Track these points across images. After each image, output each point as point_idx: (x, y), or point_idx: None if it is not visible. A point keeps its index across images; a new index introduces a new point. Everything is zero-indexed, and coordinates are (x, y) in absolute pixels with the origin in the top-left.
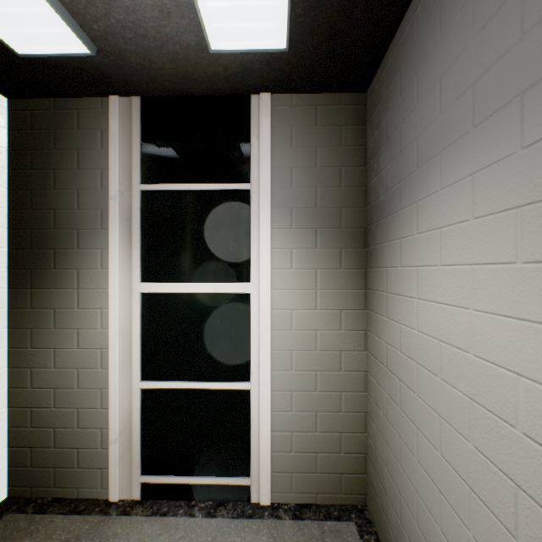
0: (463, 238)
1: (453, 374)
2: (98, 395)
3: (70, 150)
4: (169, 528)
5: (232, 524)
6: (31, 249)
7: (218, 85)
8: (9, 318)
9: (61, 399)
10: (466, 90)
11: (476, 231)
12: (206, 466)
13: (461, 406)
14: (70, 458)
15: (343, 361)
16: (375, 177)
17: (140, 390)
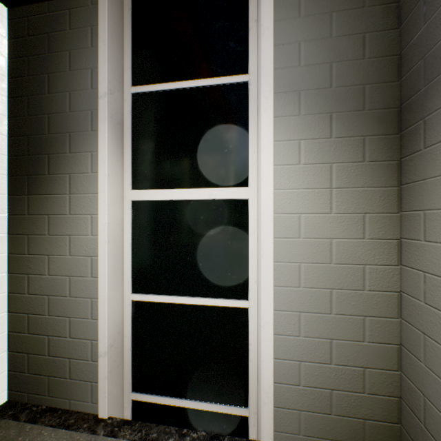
0: None
1: None
2: (88, 305)
3: (63, 52)
4: None
5: None
6: (28, 155)
7: None
8: (9, 224)
9: (54, 307)
10: None
11: None
12: (198, 389)
13: None
14: (63, 368)
15: (367, 277)
16: (424, 25)
17: (131, 303)
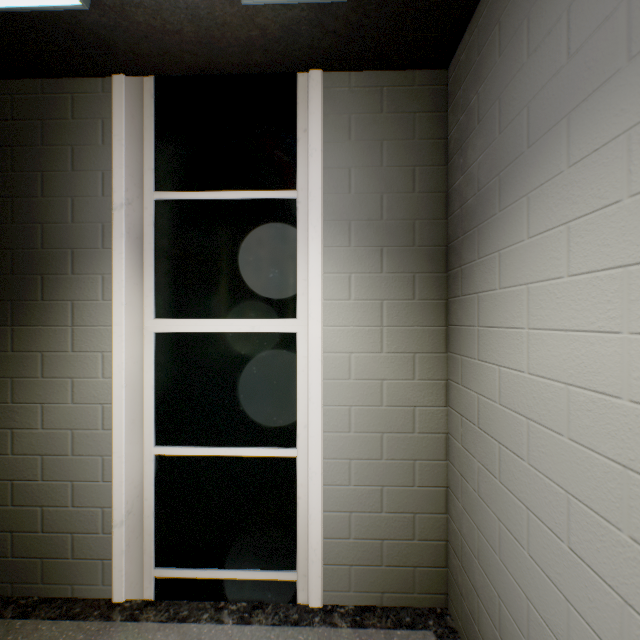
0: (610, 229)
1: (591, 431)
2: (99, 465)
3: (63, 146)
4: (189, 638)
5: (272, 634)
6: (12, 275)
7: (253, 57)
8: None
9: (50, 469)
10: (615, 8)
11: (635, 214)
12: (239, 556)
13: (607, 477)
14: (63, 546)
15: (417, 420)
16: (461, 176)
17: (153, 458)
